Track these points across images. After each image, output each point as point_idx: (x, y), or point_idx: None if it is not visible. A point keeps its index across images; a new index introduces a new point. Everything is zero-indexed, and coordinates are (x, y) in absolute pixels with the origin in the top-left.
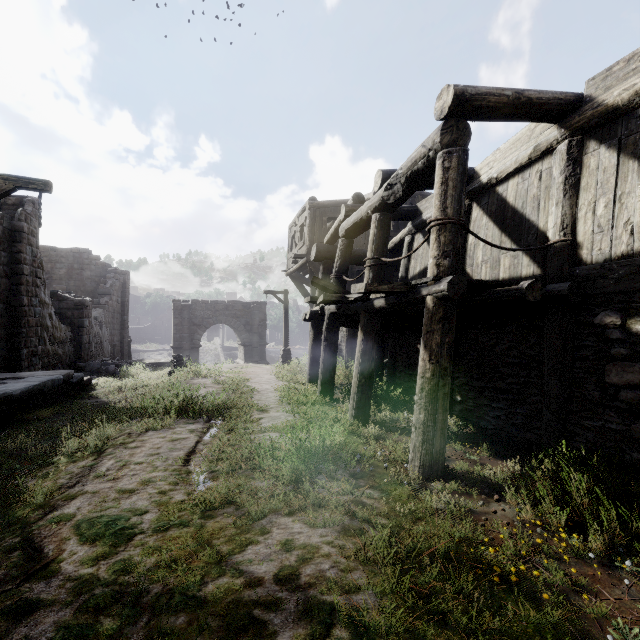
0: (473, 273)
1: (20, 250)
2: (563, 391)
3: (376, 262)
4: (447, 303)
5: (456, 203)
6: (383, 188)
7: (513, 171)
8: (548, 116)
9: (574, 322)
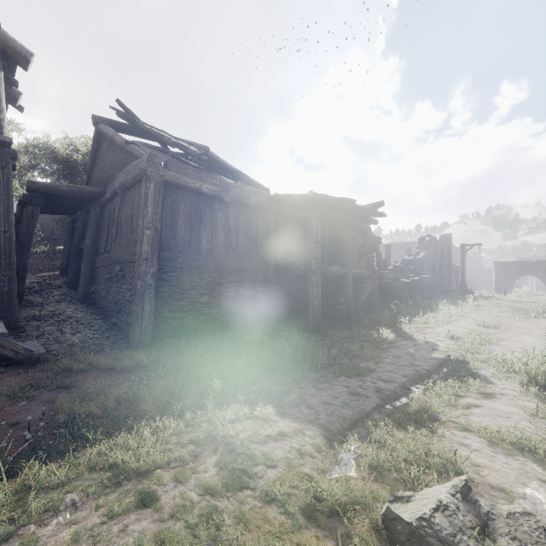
0: None
1: (450, 252)
2: None
3: None
4: None
5: None
6: None
7: None
8: None
9: None
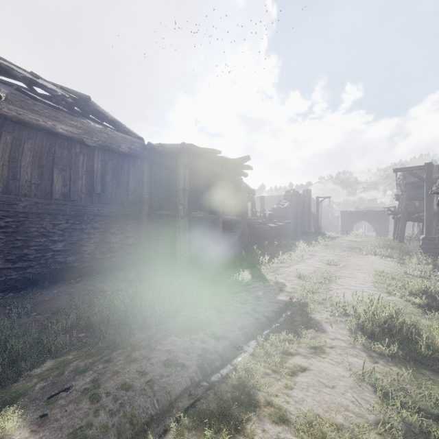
0: (433, 207)
1: (309, 203)
2: (435, 232)
3: (401, 206)
4: (403, 216)
5: (405, 200)
6: (401, 191)
7: (437, 185)
8: (435, 179)
9: (438, 219)
